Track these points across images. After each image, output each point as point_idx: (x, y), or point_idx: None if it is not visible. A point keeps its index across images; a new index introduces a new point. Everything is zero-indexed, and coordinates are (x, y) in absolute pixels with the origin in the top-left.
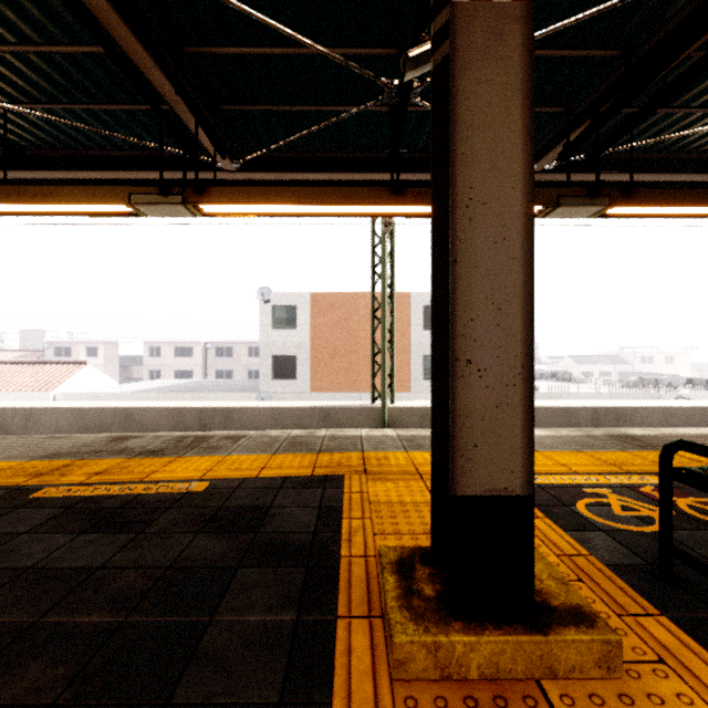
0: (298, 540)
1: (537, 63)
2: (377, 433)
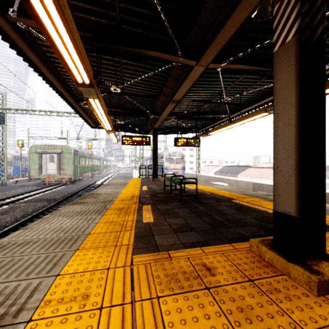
0: None
1: None
2: None
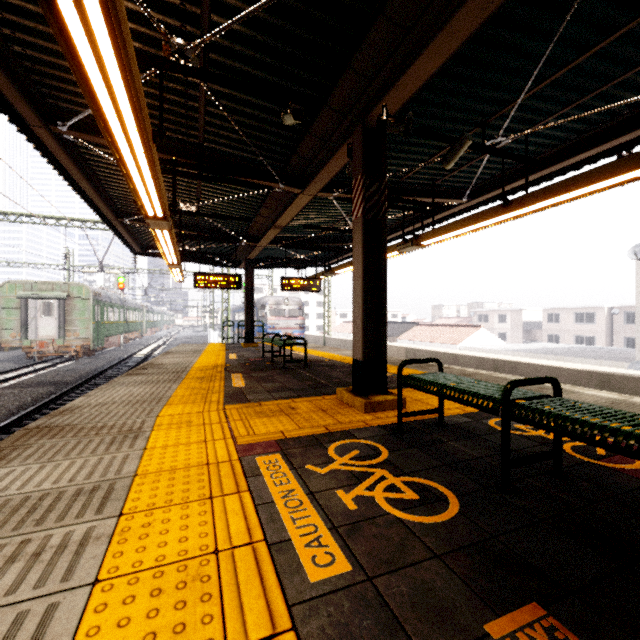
0: None
1: (612, 45)
2: None
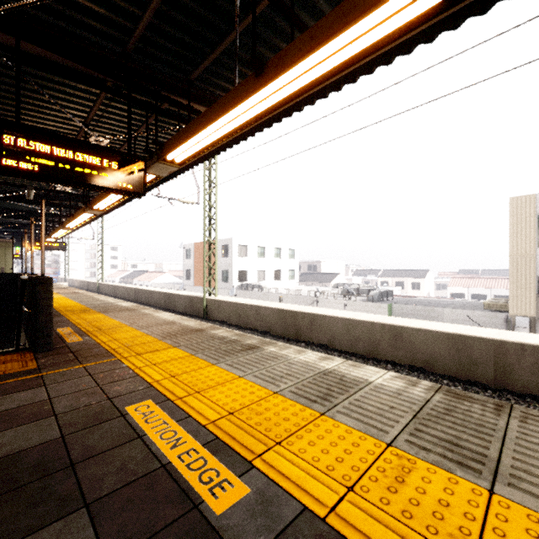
0: None
1: None
2: None
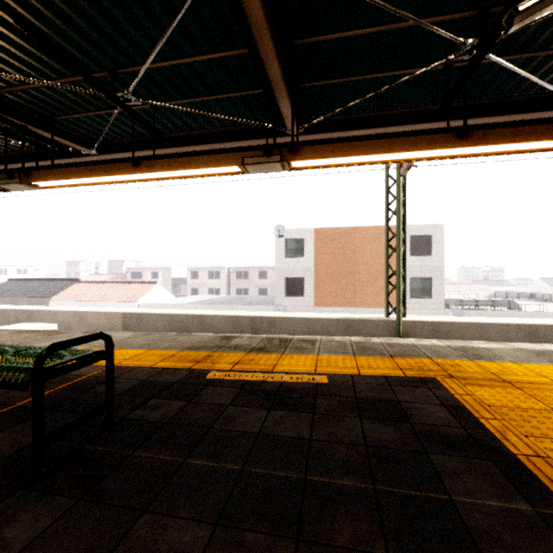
0: (455, 433)
1: None
2: (425, 342)
